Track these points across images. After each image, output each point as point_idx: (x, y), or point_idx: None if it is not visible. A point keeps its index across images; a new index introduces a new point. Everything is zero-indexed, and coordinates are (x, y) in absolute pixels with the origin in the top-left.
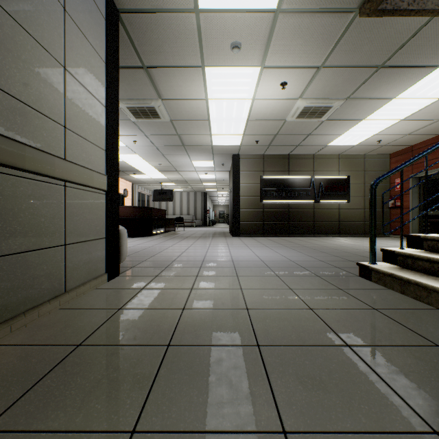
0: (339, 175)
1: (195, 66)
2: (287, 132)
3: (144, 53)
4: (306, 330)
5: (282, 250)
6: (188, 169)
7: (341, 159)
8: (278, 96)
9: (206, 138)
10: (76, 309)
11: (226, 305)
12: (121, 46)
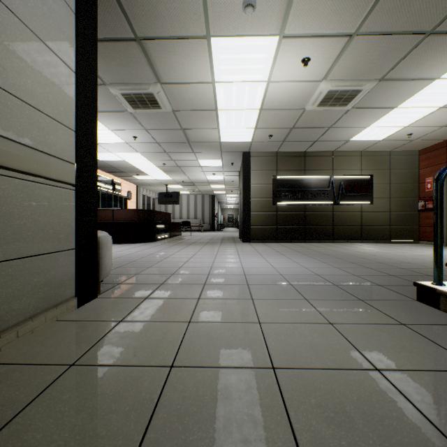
0: (361, 175)
1: (199, 37)
2: (305, 124)
3: (135, 19)
4: (393, 432)
5: (302, 259)
6: (194, 170)
7: (363, 156)
8: (298, 77)
9: (214, 133)
10: (3, 365)
11: (238, 359)
12: (106, 9)
